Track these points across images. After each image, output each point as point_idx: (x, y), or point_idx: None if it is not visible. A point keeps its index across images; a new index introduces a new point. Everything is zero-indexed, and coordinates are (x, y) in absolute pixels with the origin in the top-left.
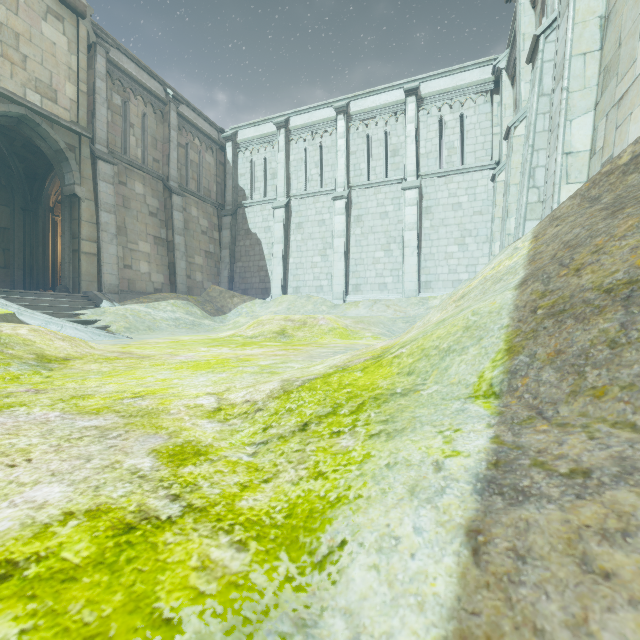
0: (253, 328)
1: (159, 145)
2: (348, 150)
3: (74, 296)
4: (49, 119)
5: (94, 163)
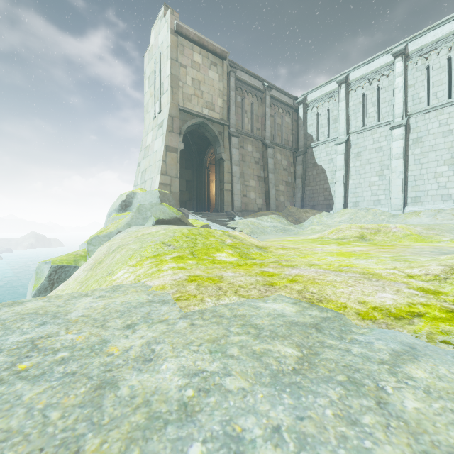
0: (335, 233)
1: (259, 119)
2: (405, 85)
3: (222, 214)
4: (211, 121)
5: (229, 139)
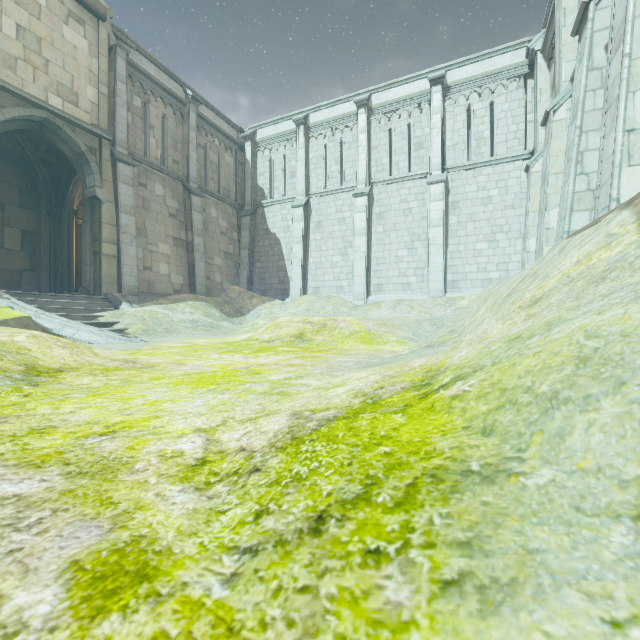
0: (270, 331)
1: (179, 146)
2: (369, 145)
3: (94, 298)
4: (70, 122)
5: (114, 165)
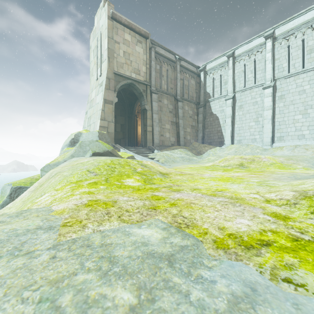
0: (223, 162)
1: (172, 81)
2: (273, 58)
3: (145, 148)
4: (138, 82)
5: (151, 95)
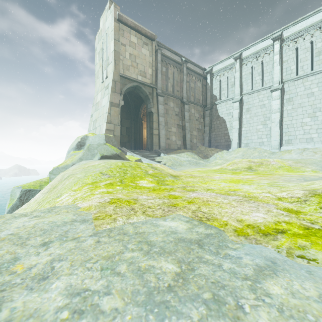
0: (231, 165)
1: (179, 84)
2: (281, 60)
3: (151, 152)
4: (144, 84)
5: (157, 98)
